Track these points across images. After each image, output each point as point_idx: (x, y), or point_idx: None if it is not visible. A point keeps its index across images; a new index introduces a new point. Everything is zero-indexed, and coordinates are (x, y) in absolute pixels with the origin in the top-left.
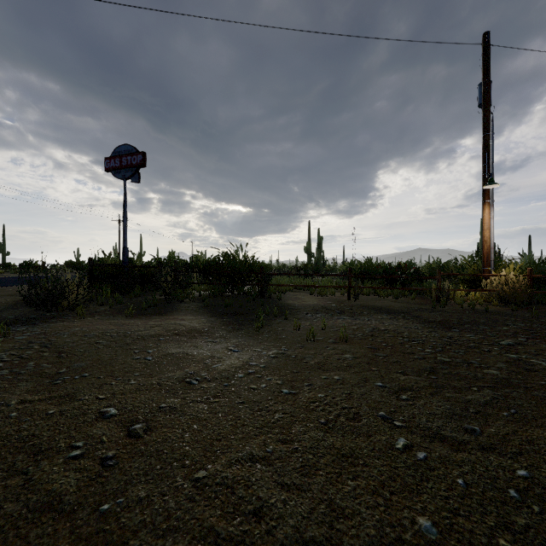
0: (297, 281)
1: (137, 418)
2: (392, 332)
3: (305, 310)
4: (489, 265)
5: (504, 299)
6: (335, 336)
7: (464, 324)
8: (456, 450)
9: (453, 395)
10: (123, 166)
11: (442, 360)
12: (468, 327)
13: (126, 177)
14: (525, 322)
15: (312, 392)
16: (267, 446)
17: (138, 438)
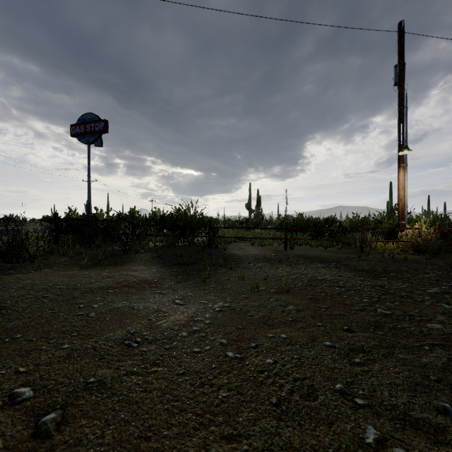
0: (240, 233)
1: (56, 401)
2: (329, 281)
3: (248, 260)
4: (403, 220)
5: (418, 249)
6: (277, 286)
7: (389, 272)
8: (435, 442)
9: (407, 357)
10: (87, 132)
11: (383, 312)
12: (394, 275)
13: (90, 141)
14: (441, 270)
15: (260, 357)
16: (208, 450)
17: (45, 439)
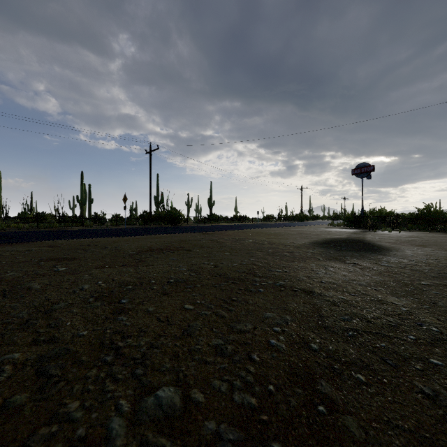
0: None
1: None
2: None
3: None
4: None
5: None
6: None
7: None
8: None
9: None
10: (361, 172)
11: None
12: None
13: (363, 177)
14: None
15: None
16: None
17: None
